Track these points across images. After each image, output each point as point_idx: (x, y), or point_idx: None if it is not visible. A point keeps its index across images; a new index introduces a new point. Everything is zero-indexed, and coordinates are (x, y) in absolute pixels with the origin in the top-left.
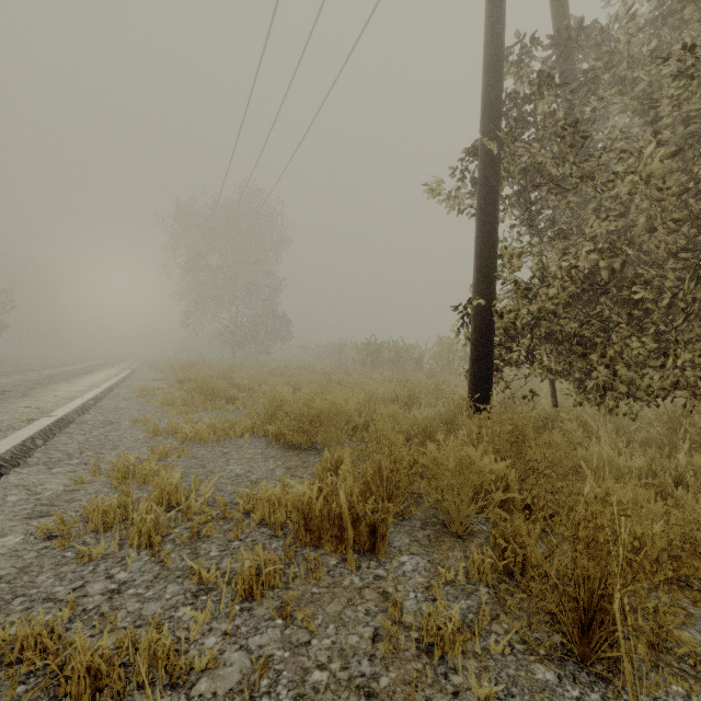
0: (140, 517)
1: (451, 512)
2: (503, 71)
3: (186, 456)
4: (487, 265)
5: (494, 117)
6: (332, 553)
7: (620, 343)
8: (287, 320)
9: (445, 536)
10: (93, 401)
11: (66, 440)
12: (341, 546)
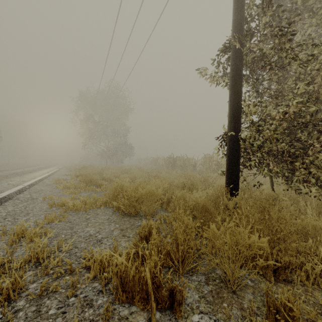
0: (1, 281)
1: (227, 273)
2: (244, 4)
3: (64, 221)
4: (236, 112)
5: (240, 29)
6: (141, 311)
7: (313, 156)
8: (131, 146)
9: (223, 291)
10: (28, 186)
11: (1, 210)
12: (147, 305)
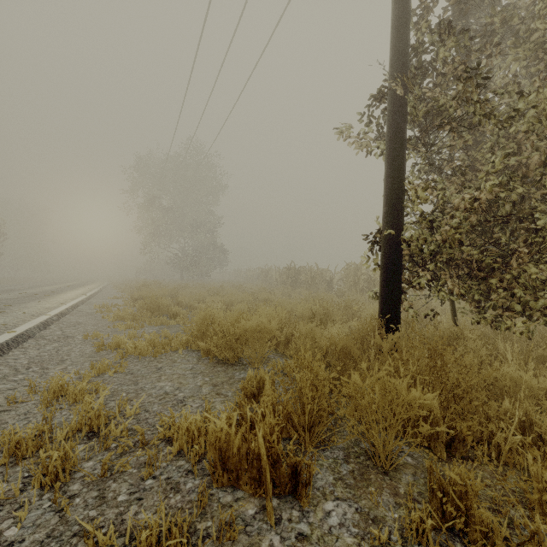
0: (46, 455)
1: (376, 445)
2: (409, 25)
3: (123, 371)
4: (396, 198)
5: (402, 65)
6: (250, 498)
7: (518, 268)
8: (224, 249)
9: (370, 471)
10: (57, 317)
11: (19, 355)
12: (260, 489)
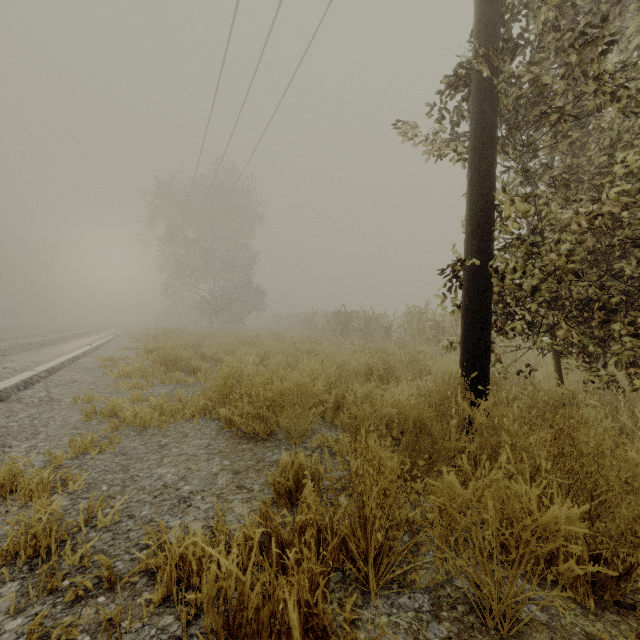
0: None
1: (487, 593)
2: None
3: (111, 451)
4: (484, 215)
5: (491, 38)
6: None
7: None
8: (261, 291)
9: (478, 639)
10: (46, 373)
11: None
12: None
